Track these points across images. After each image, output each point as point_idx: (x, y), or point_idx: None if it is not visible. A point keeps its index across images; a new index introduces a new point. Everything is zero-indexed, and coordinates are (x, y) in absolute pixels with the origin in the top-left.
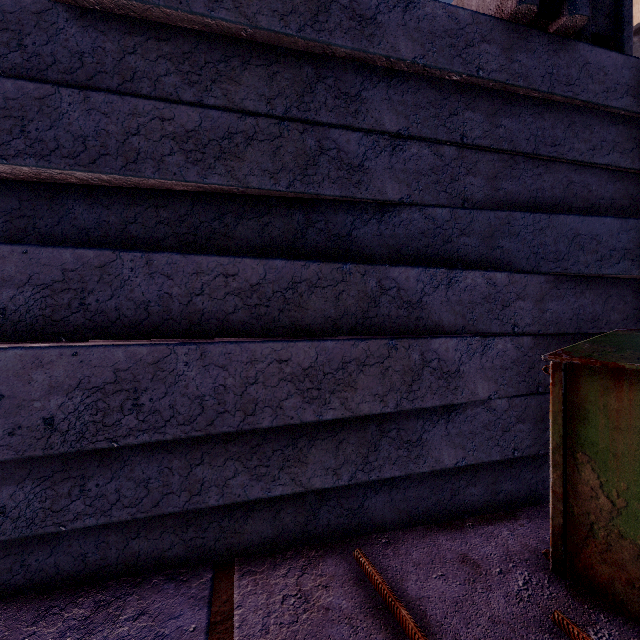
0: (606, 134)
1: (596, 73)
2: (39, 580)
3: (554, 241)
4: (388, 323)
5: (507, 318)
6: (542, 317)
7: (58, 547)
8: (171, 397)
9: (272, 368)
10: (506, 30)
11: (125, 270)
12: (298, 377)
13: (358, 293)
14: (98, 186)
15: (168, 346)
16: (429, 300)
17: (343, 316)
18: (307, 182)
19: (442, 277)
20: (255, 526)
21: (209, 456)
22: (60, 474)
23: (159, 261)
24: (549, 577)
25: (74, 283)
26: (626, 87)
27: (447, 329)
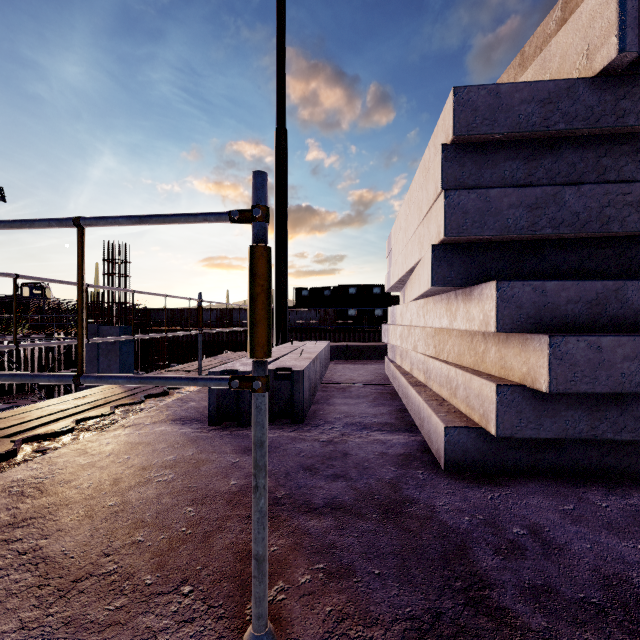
0: None
1: None
2: (553, 469)
3: None
4: None
5: None
6: None
7: (563, 452)
8: None
9: None
10: None
11: (628, 292)
12: None
13: None
14: (564, 239)
15: None
16: None
17: None
18: None
19: None
20: None
21: None
22: (594, 407)
23: None
24: None
25: (601, 300)
26: None
27: None
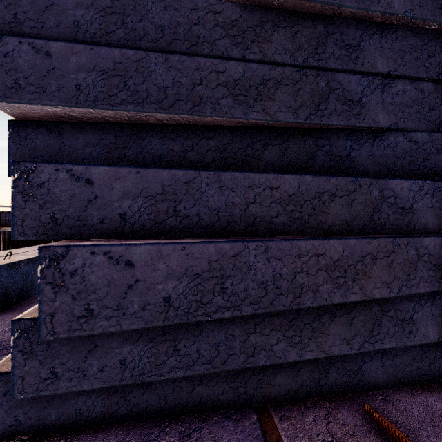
0: None
1: None
2: (136, 411)
3: None
4: (387, 225)
5: None
6: None
7: (148, 388)
8: (245, 282)
9: (312, 260)
10: None
11: (203, 185)
12: (330, 267)
13: (365, 201)
14: (167, 124)
15: (243, 243)
16: (418, 206)
17: (354, 219)
18: (319, 115)
19: (428, 187)
20: (282, 380)
21: (259, 327)
22: (160, 337)
23: (225, 178)
24: None
25: (169, 195)
26: None
27: (432, 229)
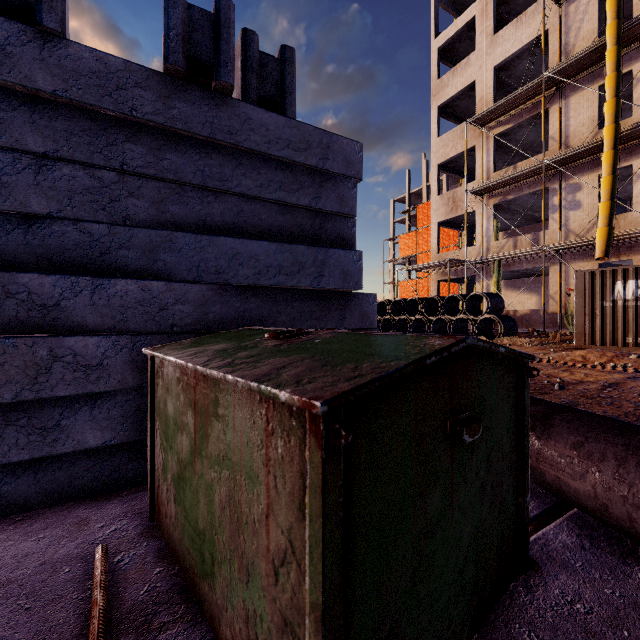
0: (274, 176)
1: (258, 128)
2: None
3: (216, 257)
4: (16, 324)
5: (165, 319)
6: (205, 318)
7: None
8: None
9: None
10: (164, 81)
11: None
12: None
13: None
14: None
15: None
16: (70, 303)
17: None
18: None
19: (86, 284)
20: None
21: None
22: None
23: None
24: (140, 523)
25: None
26: (288, 142)
27: (93, 328)
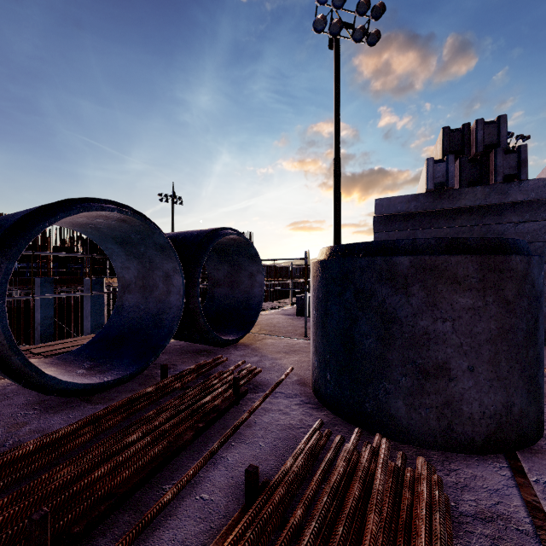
0: None
1: None
2: None
3: None
4: None
5: None
6: None
7: None
8: None
9: None
10: None
11: None
12: None
13: None
14: None
15: None
16: None
17: None
18: None
19: None
20: None
21: None
22: None
23: None
24: None
25: None
26: None
27: None
